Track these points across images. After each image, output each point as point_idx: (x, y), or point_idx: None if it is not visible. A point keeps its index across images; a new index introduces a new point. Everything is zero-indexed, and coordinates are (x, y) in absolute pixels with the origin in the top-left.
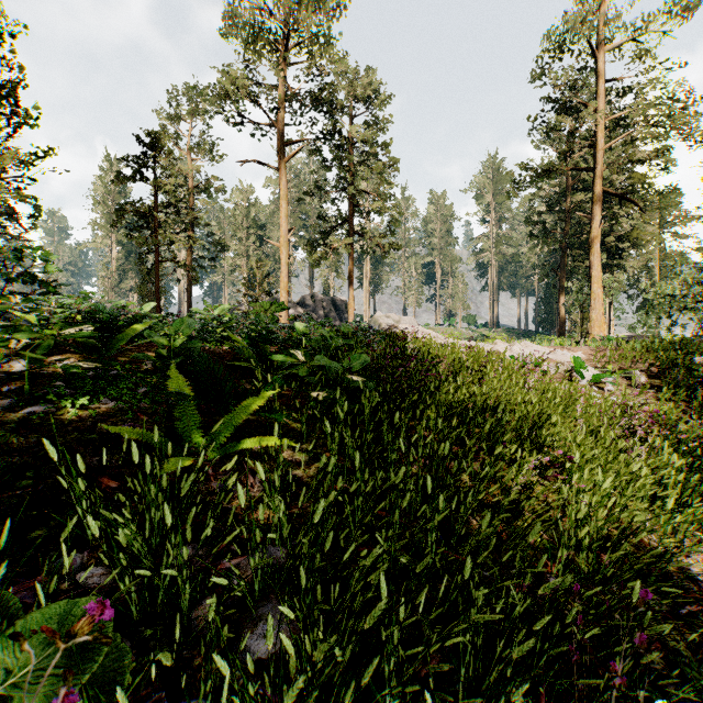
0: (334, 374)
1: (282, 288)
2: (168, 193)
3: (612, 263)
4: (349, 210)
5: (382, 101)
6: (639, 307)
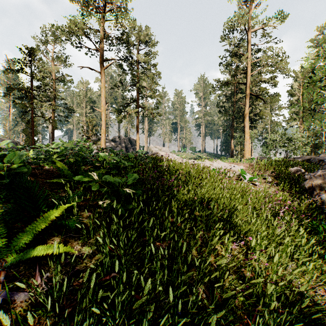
0: (117, 186)
1: (102, 132)
2: (38, 80)
3: (252, 125)
4: (137, 95)
5: (153, 44)
6: (263, 144)
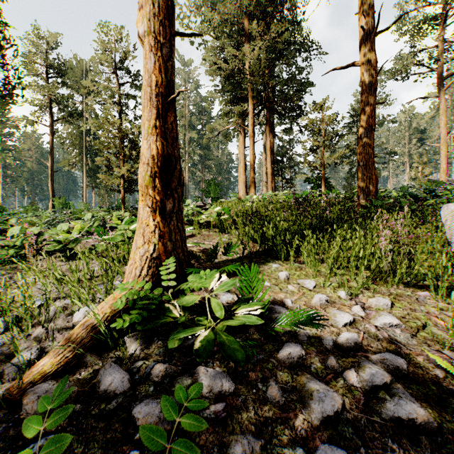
0: None
1: (441, 172)
2: None
3: None
4: None
5: None
6: None
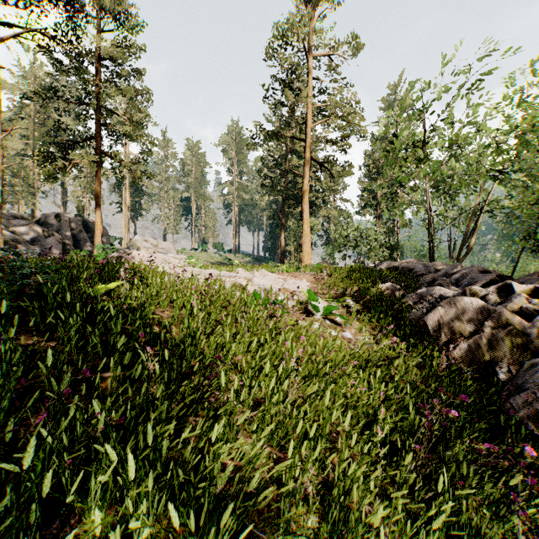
0: None
1: None
2: None
3: (311, 212)
4: (96, 128)
5: (133, 28)
6: (324, 243)
